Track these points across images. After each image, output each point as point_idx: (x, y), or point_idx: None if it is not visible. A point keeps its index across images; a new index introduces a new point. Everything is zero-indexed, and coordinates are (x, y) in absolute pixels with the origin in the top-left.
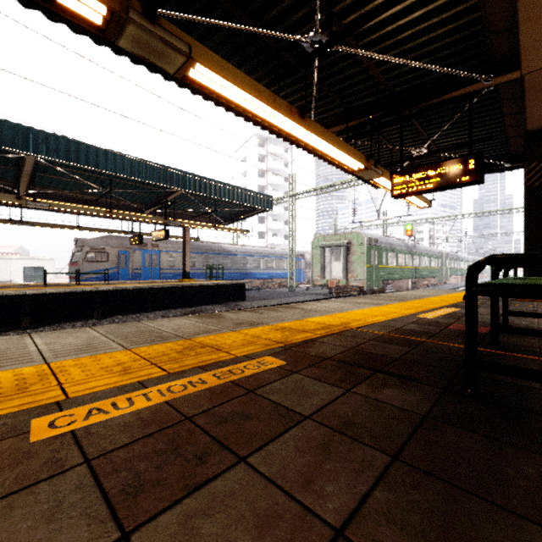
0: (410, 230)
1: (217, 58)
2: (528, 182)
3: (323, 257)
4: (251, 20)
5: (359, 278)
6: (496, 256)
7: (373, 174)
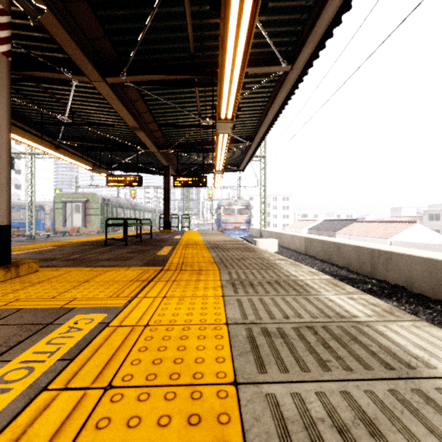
0: (133, 194)
1: (14, 128)
2: (165, 186)
3: (65, 210)
4: (26, 97)
5: (96, 226)
6: (110, 218)
7: (97, 172)
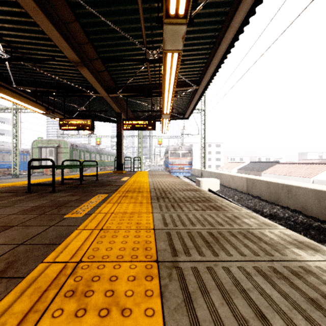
0: (99, 141)
1: None
2: (118, 131)
3: (40, 153)
4: None
5: None
6: (33, 159)
7: (52, 116)
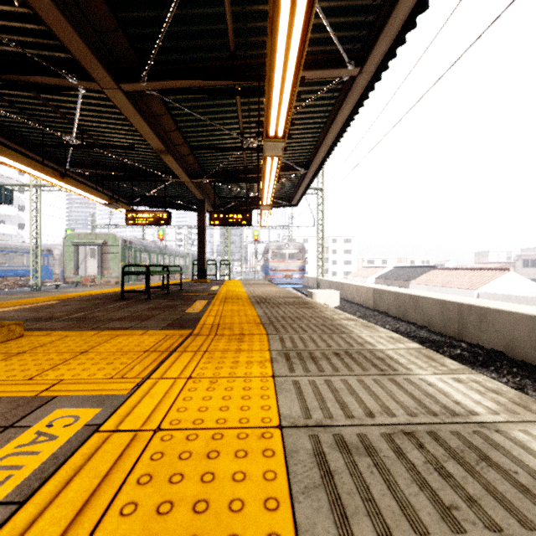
0: (162, 235)
1: (6, 149)
2: (199, 224)
3: (77, 254)
4: (23, 112)
5: (115, 274)
6: (127, 265)
7: (115, 207)
